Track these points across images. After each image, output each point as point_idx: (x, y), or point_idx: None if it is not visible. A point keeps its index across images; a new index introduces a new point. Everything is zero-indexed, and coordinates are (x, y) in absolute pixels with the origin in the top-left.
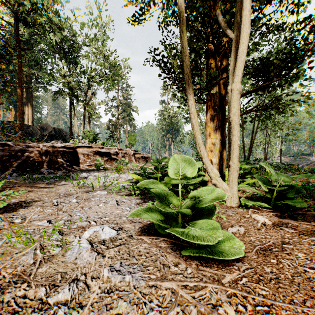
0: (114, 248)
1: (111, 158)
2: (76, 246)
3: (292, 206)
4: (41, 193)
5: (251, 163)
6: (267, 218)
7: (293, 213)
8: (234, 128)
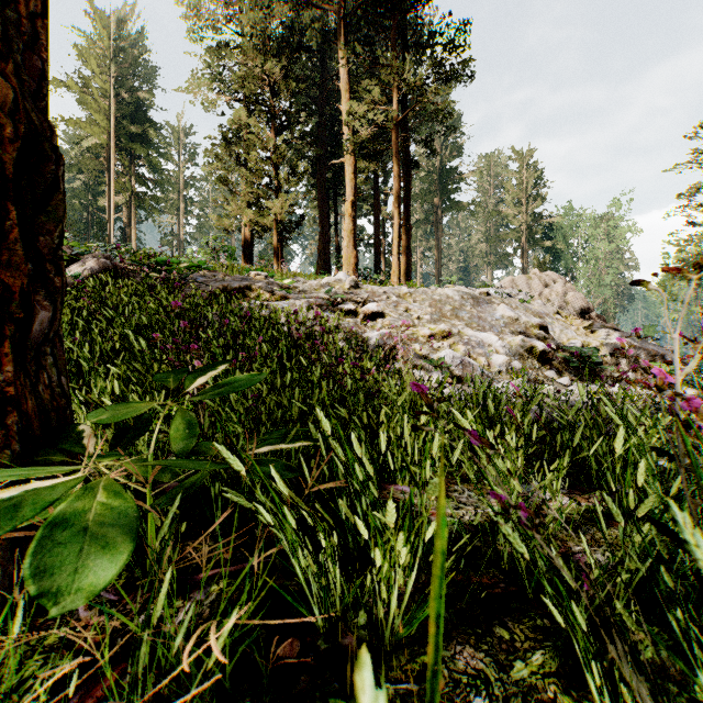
0: None
1: None
2: None
3: None
4: None
5: None
6: None
7: None
8: None
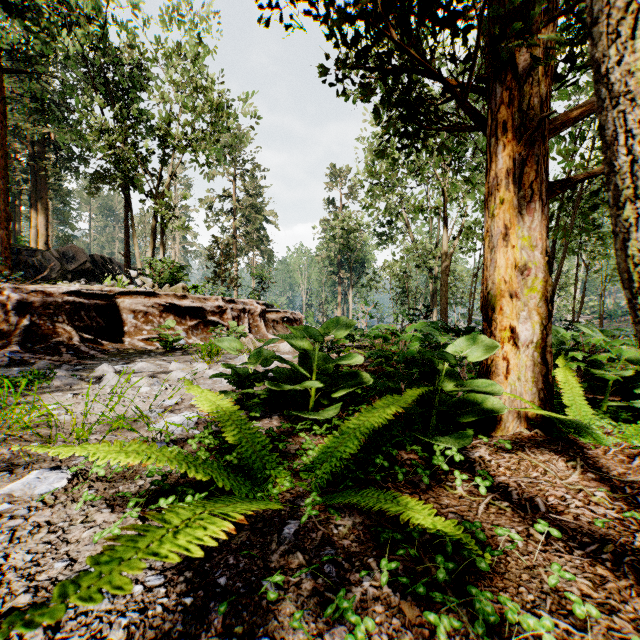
0: None
1: (206, 322)
2: None
3: None
4: None
5: None
6: None
7: None
8: None
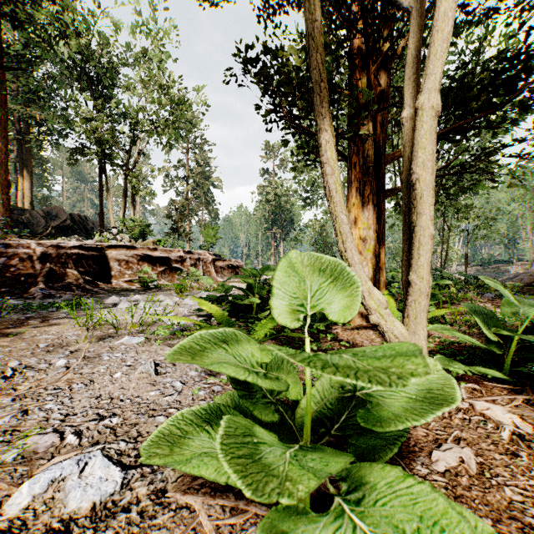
0: None
1: (171, 268)
2: None
3: None
4: None
5: None
6: (514, 412)
7: None
8: (423, 198)
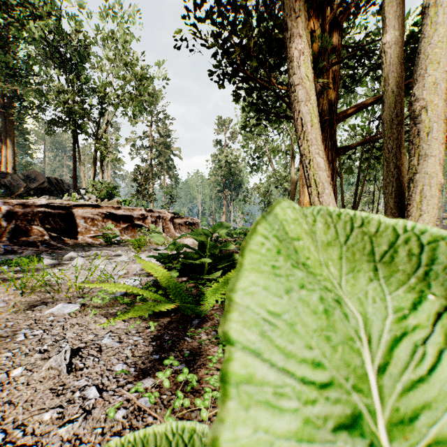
0: None
1: (134, 225)
2: None
3: None
4: None
5: None
6: None
7: None
8: (431, 133)
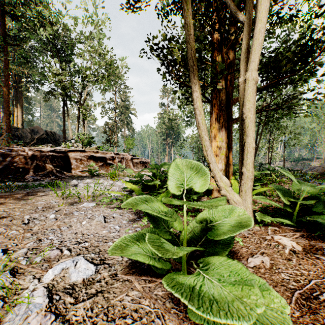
0: (86, 301)
1: (107, 163)
2: (24, 301)
3: (319, 223)
4: (15, 206)
5: (256, 168)
6: (294, 240)
7: (321, 232)
8: (249, 127)
